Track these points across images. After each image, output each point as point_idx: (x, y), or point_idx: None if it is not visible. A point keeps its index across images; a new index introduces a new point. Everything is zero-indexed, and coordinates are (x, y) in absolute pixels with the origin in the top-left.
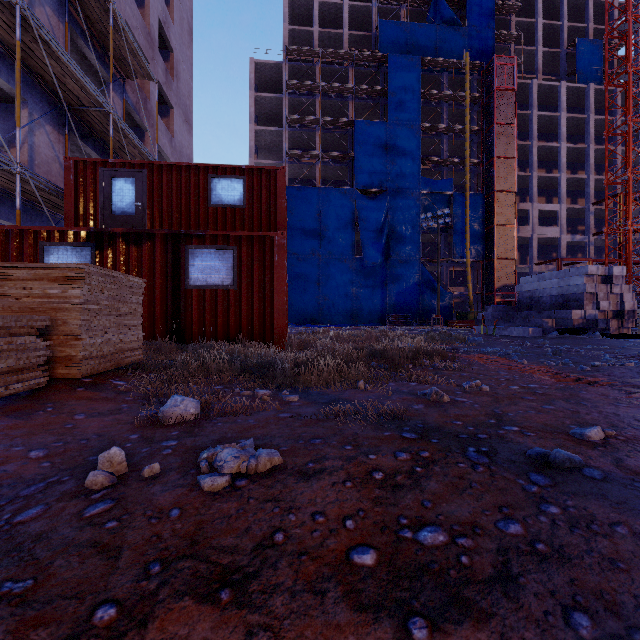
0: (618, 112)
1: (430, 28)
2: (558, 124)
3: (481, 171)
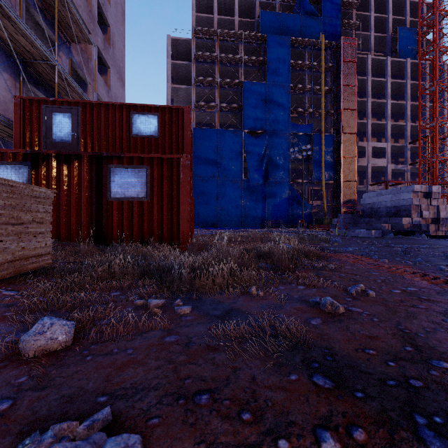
0: (427, 79)
1: (296, 17)
2: (385, 86)
3: (332, 119)
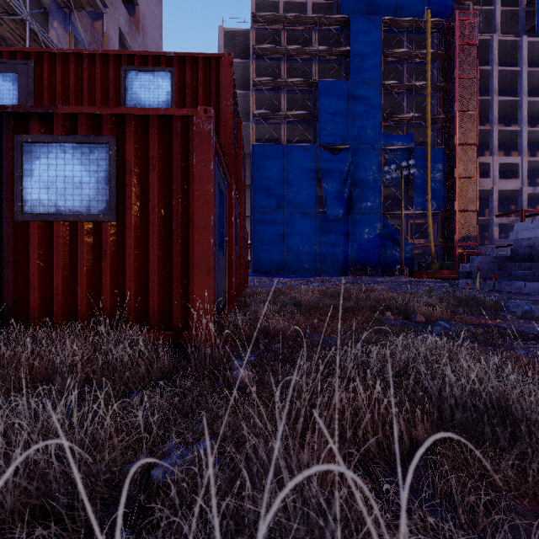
0: None
1: None
2: (519, 78)
3: (441, 126)
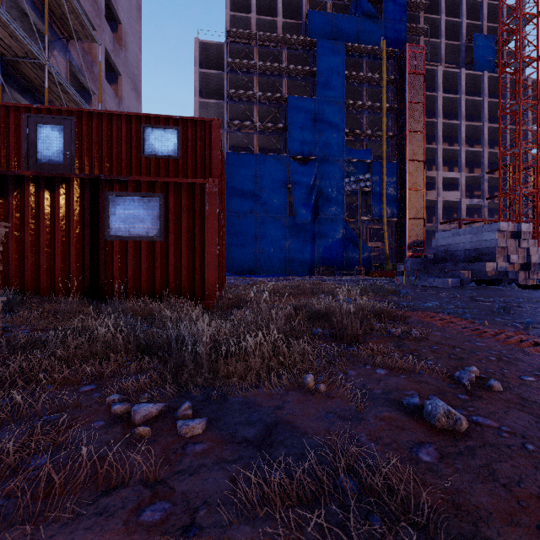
0: (507, 96)
1: (352, 19)
2: (459, 105)
3: (395, 143)
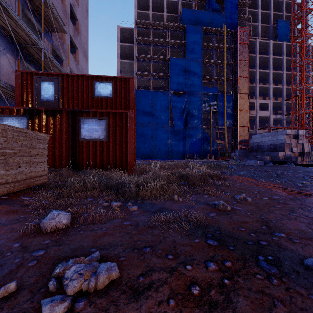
0: (297, 55)
1: (207, 13)
2: (269, 61)
3: (231, 83)
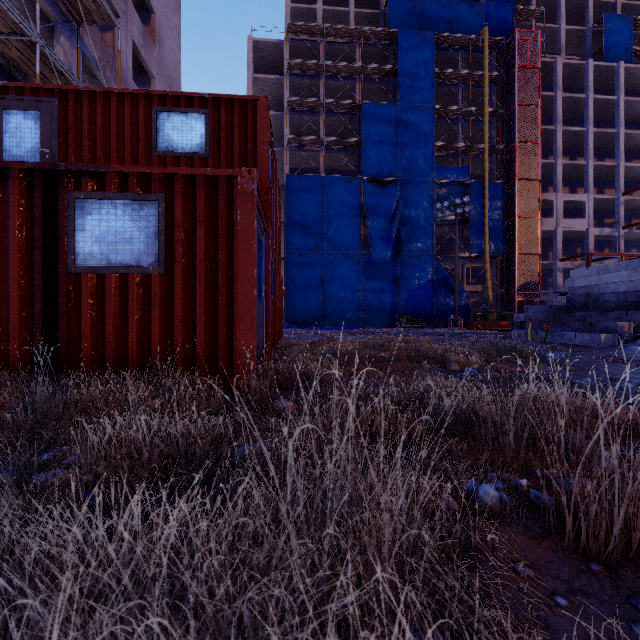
0: None
1: (444, 4)
2: (585, 106)
3: (500, 158)
